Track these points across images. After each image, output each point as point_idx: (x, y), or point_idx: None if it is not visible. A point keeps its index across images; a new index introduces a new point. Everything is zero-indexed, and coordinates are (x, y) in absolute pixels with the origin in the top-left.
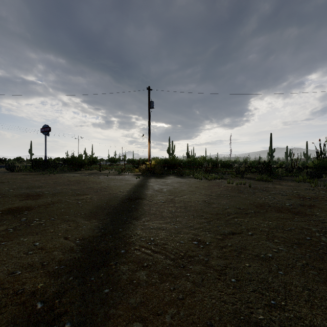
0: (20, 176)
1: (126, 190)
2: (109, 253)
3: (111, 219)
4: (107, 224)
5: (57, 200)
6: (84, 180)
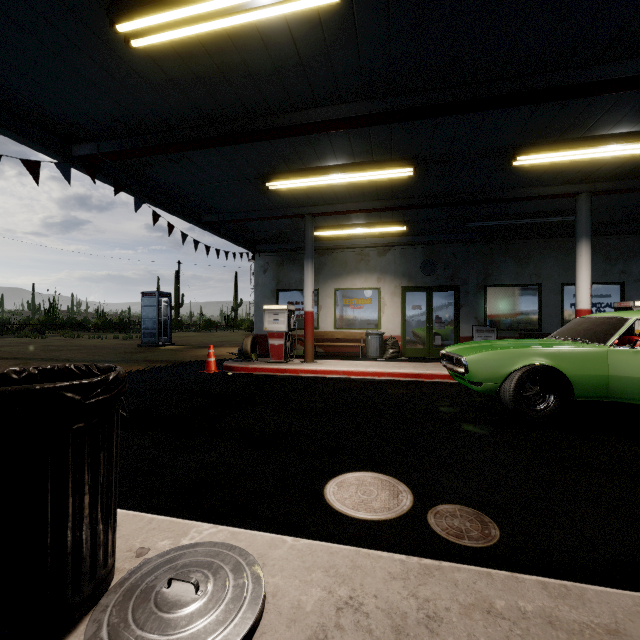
0: None
1: None
2: None
3: None
4: None
5: None
6: None
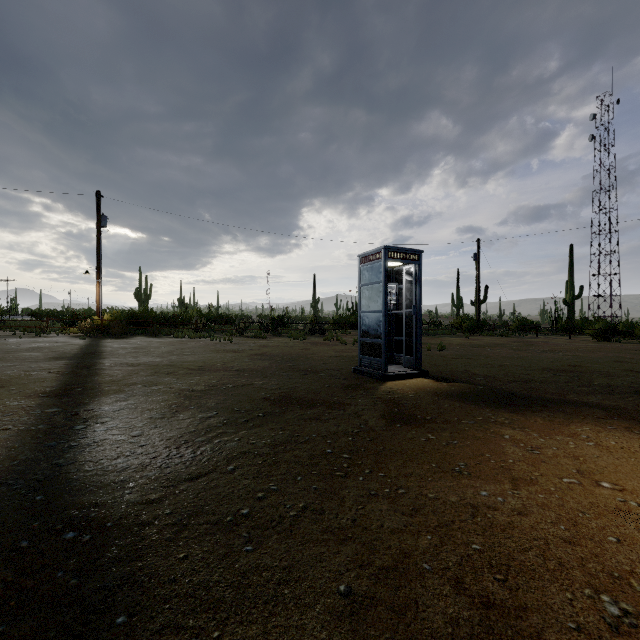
0: None
1: (75, 349)
2: (90, 366)
3: (78, 360)
4: (77, 361)
5: None
6: None
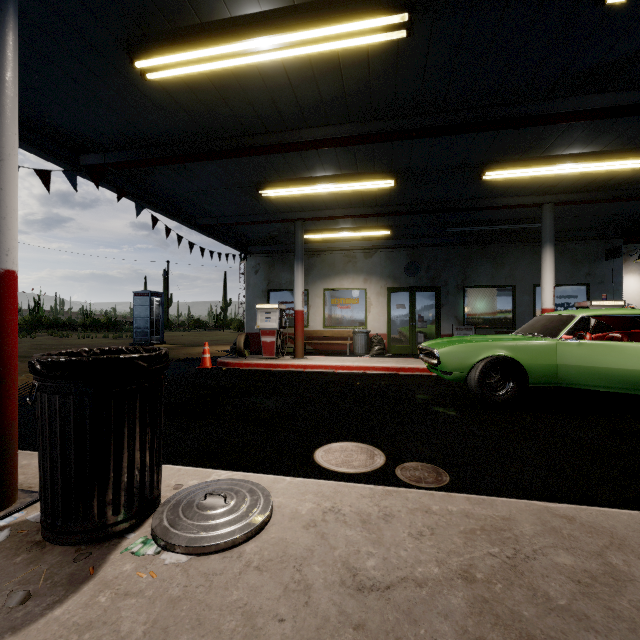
0: None
1: None
2: None
3: None
4: None
5: None
6: None
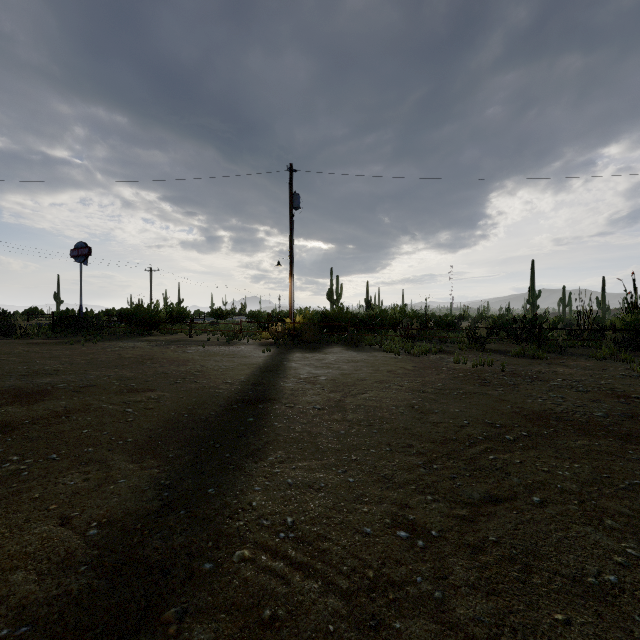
0: (21, 348)
1: (239, 380)
2: (170, 571)
3: (193, 458)
4: (180, 473)
5: (80, 404)
6: (152, 355)
